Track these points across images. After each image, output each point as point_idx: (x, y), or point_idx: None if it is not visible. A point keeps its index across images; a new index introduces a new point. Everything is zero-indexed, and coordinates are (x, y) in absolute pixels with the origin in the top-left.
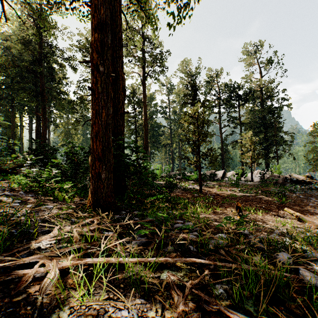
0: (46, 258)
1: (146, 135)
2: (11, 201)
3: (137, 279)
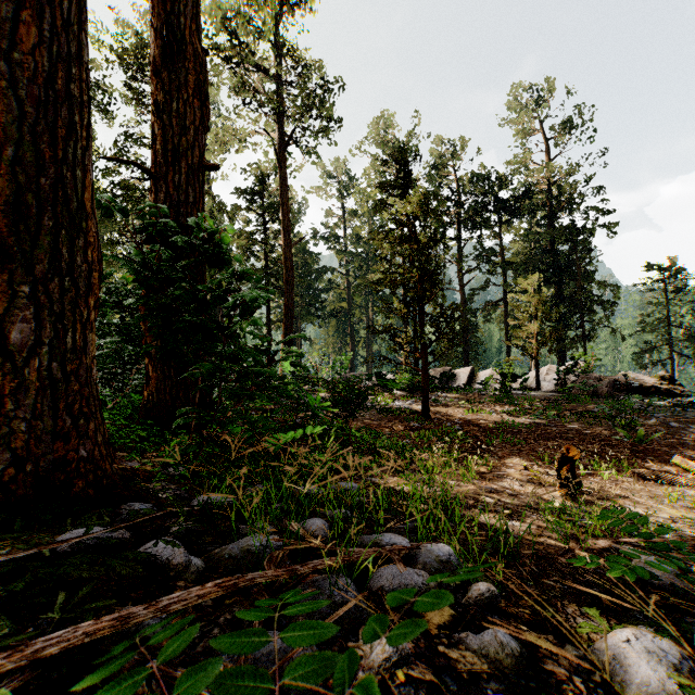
0: None
1: (290, 284)
2: None
3: None
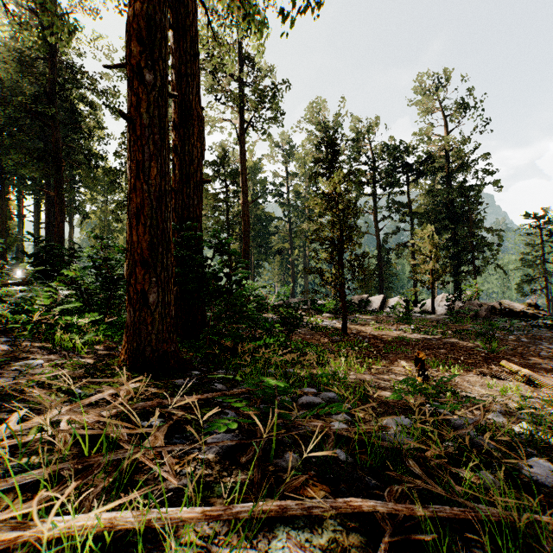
0: None
1: (247, 233)
2: None
3: None
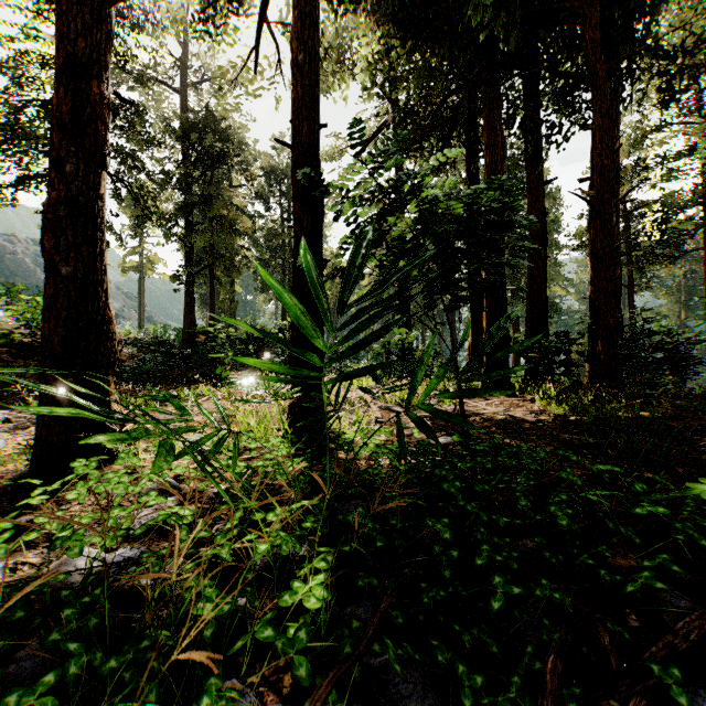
0: None
1: None
2: None
3: None
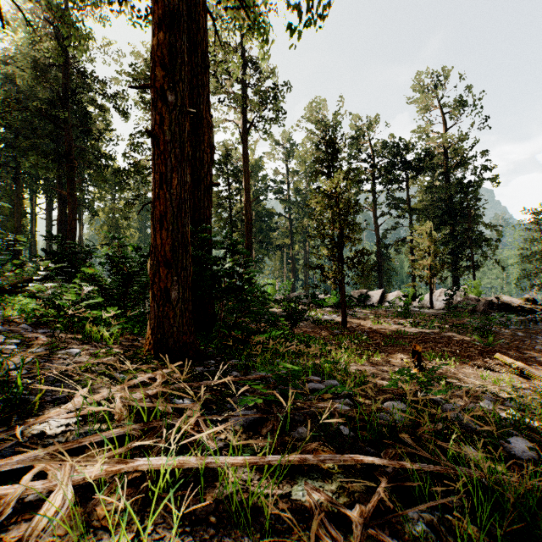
0: (51, 458)
1: (249, 230)
2: (2, 342)
3: (246, 506)
